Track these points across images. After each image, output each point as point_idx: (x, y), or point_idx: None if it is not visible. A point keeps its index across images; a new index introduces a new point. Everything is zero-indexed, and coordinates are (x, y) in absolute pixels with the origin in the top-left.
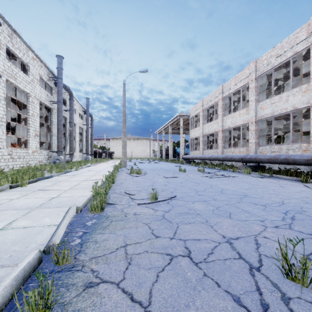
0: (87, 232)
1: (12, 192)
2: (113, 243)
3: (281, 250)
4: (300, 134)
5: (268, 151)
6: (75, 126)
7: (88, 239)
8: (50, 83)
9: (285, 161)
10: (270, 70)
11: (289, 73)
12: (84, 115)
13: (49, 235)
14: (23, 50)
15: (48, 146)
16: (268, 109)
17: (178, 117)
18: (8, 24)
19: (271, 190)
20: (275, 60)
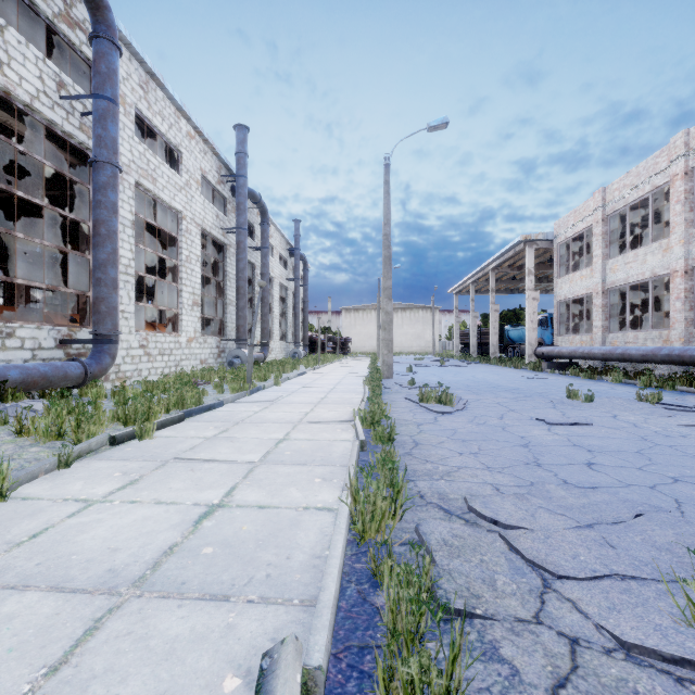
0: None
1: (108, 461)
2: None
3: None
4: None
5: None
6: (273, 284)
7: None
8: (223, 188)
9: None
10: None
11: None
12: (289, 258)
13: None
14: (169, 118)
15: (220, 329)
16: None
17: (518, 246)
18: (139, 60)
19: None
20: None
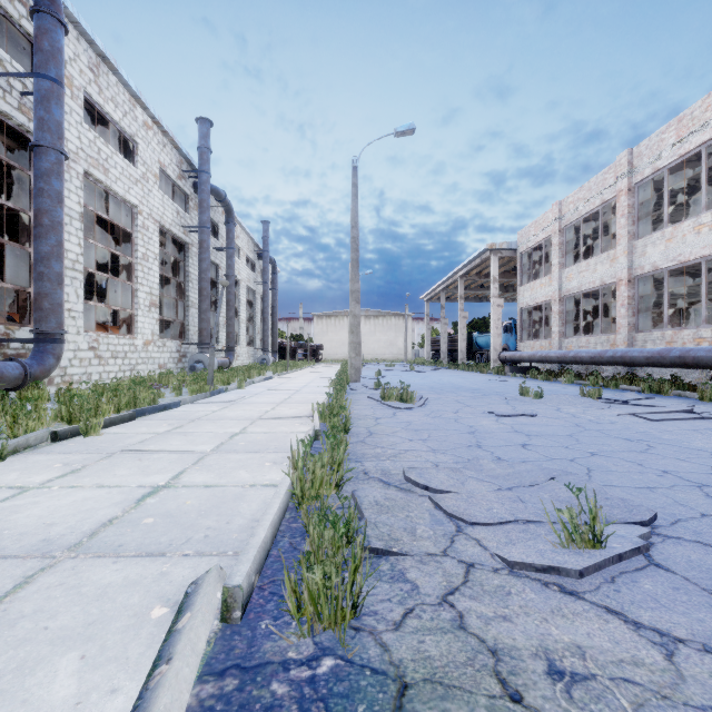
0: None
1: (48, 455)
2: None
3: None
4: None
5: None
6: (239, 287)
7: None
8: (184, 184)
9: None
10: None
11: None
12: (257, 261)
13: None
14: (123, 106)
15: (181, 332)
16: None
17: (485, 254)
18: (89, 40)
19: None
20: None
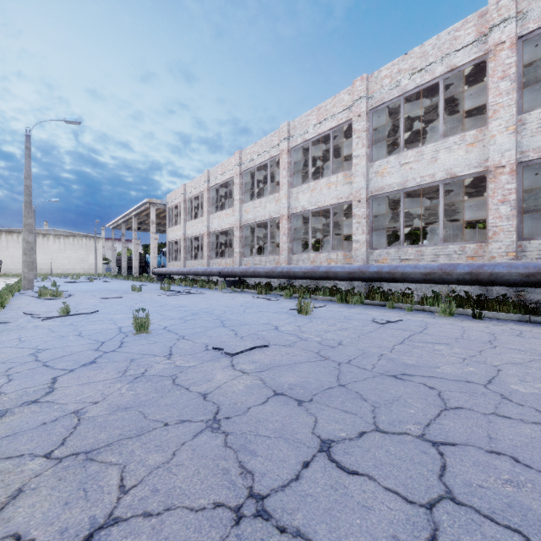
0: None
1: None
2: (6, 338)
3: (134, 318)
4: (300, 244)
5: (252, 264)
6: None
7: None
8: None
9: (253, 274)
10: (253, 168)
11: (277, 174)
12: None
13: None
14: None
15: None
16: (251, 214)
17: (147, 204)
18: None
19: (215, 302)
20: (257, 158)
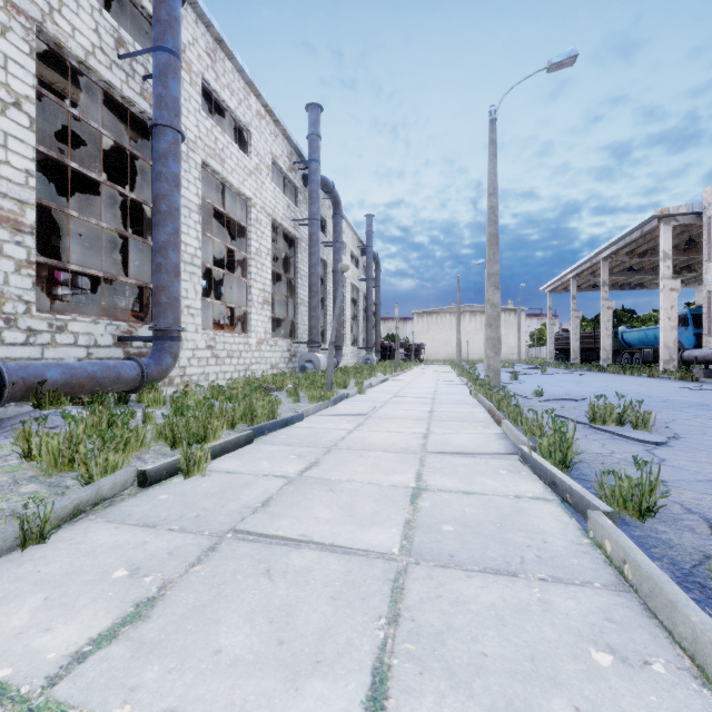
0: None
1: (120, 528)
2: None
3: None
4: None
5: None
6: (344, 285)
7: None
8: (294, 176)
9: None
10: None
11: None
12: (360, 257)
13: None
14: (238, 93)
15: (291, 331)
16: None
17: (649, 224)
18: (206, 23)
19: None
20: None
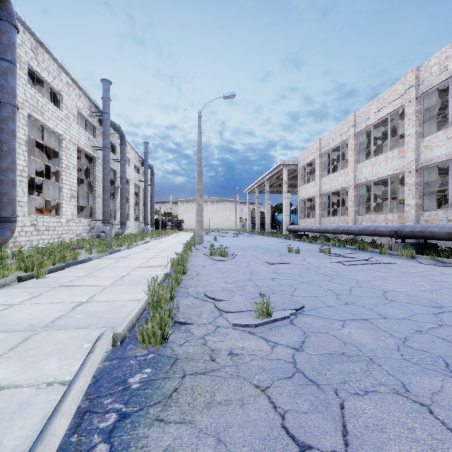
0: (127, 414)
1: (18, 289)
2: None
3: None
4: None
5: (442, 220)
6: (129, 184)
7: (127, 445)
8: (92, 120)
9: None
10: (445, 81)
11: None
12: (141, 167)
13: (40, 420)
14: (53, 72)
15: (91, 213)
16: (441, 148)
17: (280, 167)
18: (31, 33)
19: None
20: None
